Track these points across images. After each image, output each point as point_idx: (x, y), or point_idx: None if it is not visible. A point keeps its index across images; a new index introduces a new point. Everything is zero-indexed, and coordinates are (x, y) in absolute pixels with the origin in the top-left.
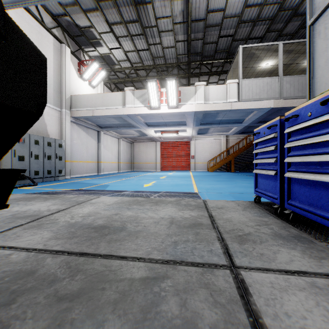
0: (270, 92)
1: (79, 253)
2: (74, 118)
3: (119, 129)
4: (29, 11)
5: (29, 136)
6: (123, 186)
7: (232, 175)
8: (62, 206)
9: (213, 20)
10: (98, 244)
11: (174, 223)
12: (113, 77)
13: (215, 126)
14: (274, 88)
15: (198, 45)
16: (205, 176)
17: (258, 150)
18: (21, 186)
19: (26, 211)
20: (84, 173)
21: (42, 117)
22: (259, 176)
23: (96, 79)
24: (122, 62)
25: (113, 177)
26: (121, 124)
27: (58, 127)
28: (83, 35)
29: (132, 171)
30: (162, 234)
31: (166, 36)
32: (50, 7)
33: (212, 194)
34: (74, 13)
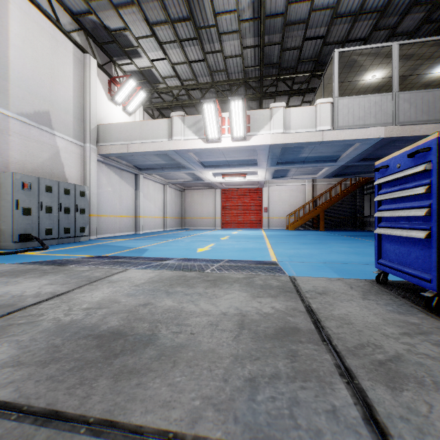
0: (380, 116)
1: (43, 412)
2: (103, 156)
3: (164, 171)
4: (39, 7)
5: (37, 180)
6: (167, 251)
7: (321, 234)
8: (63, 287)
9: (295, 14)
10: (93, 383)
11: (246, 326)
12: (156, 100)
13: (297, 166)
14: (386, 109)
15: (274, 52)
16: (284, 236)
17: (386, 196)
18: (24, 250)
19: (0, 295)
20: (116, 232)
21: (58, 154)
22: (386, 238)
23: (133, 103)
24: (168, 79)
25: (156, 237)
26: (166, 165)
27: (80, 168)
28: (114, 41)
29: (182, 229)
30: (224, 355)
31: (229, 41)
32: (69, 2)
33: (298, 264)
34: (102, 9)
